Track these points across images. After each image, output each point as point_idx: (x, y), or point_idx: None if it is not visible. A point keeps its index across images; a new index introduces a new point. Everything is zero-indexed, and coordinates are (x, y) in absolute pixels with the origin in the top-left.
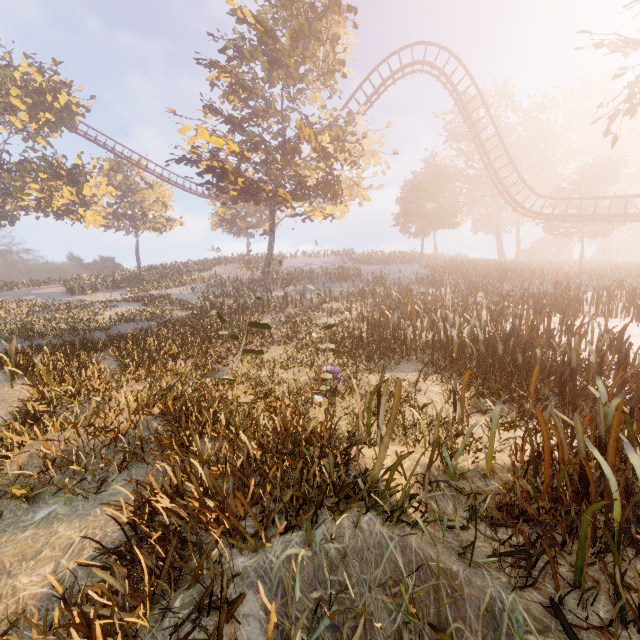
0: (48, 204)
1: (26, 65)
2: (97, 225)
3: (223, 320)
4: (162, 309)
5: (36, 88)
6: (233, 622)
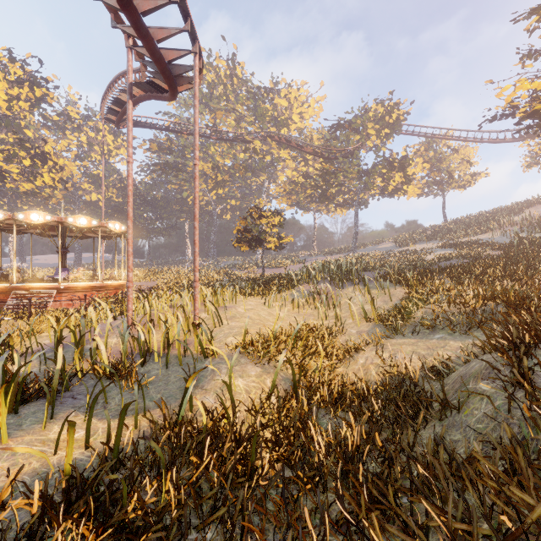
0: (386, 189)
1: (375, 106)
2: (414, 195)
3: None
4: (474, 251)
5: (380, 117)
6: None
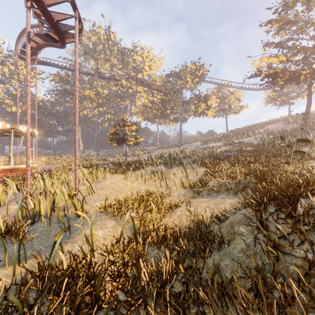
0: (197, 112)
1: (190, 65)
2: (211, 116)
3: (283, 139)
4: (241, 147)
5: (193, 71)
6: (298, 207)
